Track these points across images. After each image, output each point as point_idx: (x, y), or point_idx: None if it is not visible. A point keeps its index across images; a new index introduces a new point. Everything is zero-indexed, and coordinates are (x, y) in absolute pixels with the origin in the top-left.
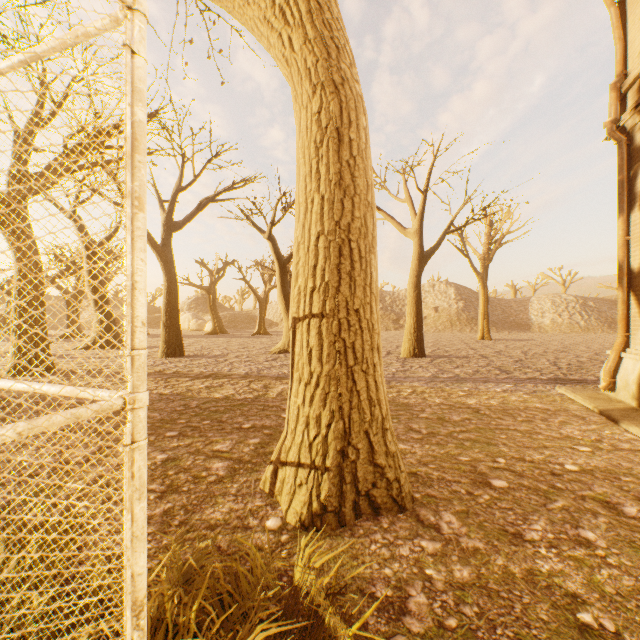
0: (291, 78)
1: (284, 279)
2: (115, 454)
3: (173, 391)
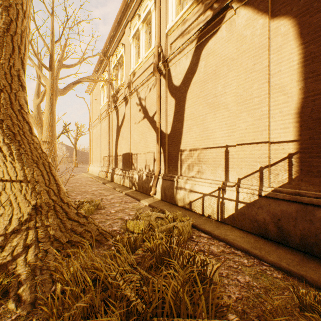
0: (38, 132)
1: None
2: None
3: None
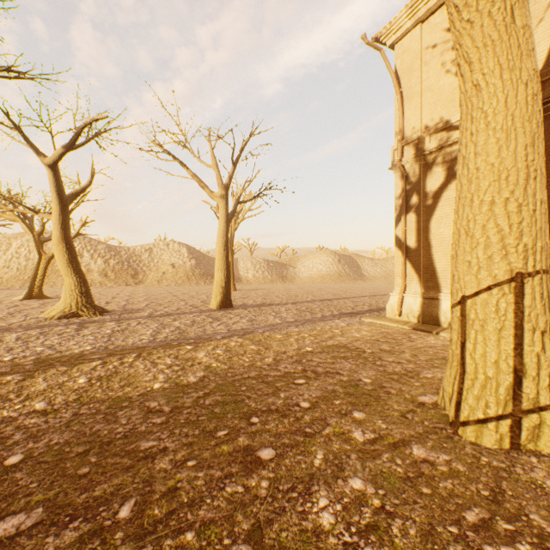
0: (509, 46)
1: (66, 222)
2: (304, 529)
3: (51, 401)
